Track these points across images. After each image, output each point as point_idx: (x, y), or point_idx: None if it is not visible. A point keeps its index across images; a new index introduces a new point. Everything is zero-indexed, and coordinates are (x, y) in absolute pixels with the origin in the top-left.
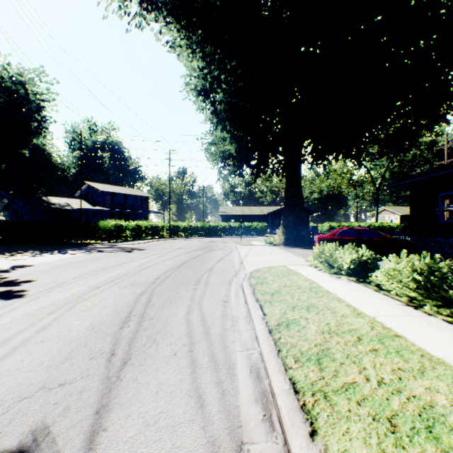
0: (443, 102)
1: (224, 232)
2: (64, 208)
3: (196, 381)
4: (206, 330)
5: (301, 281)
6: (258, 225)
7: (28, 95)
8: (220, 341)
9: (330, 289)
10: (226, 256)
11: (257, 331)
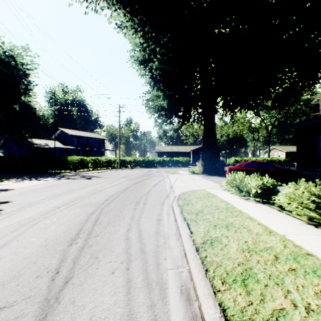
0: (320, 68)
1: (159, 164)
2: (44, 147)
3: (129, 304)
4: (142, 247)
5: (218, 202)
6: (183, 159)
7: (17, 65)
8: (153, 258)
9: (242, 209)
10: (160, 182)
11: (185, 249)
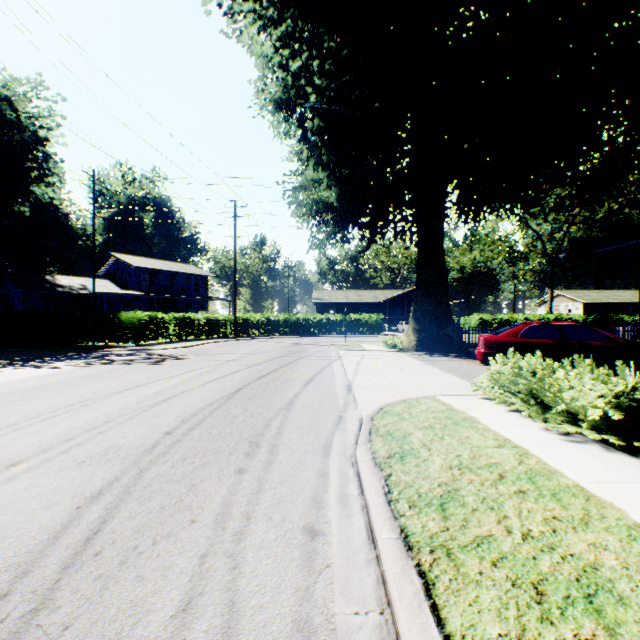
0: None
1: (320, 329)
2: (77, 292)
3: None
4: None
5: (492, 447)
6: (371, 318)
7: (18, 119)
8: None
9: (584, 483)
10: (320, 373)
11: None
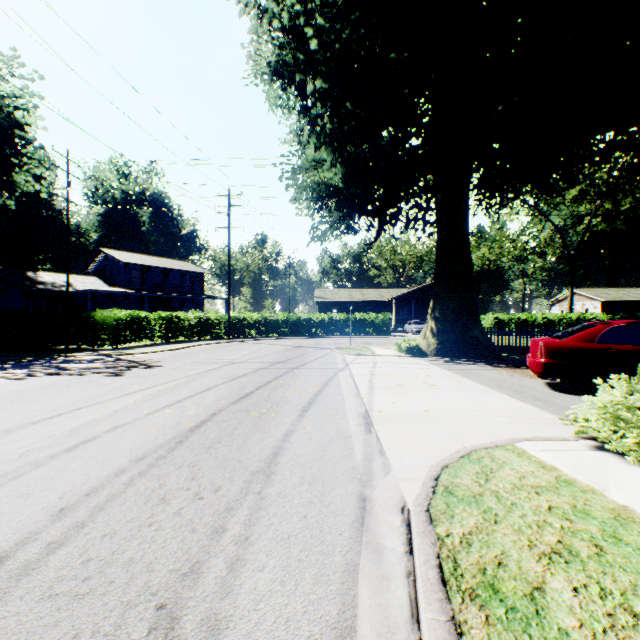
0: None
1: (322, 329)
2: (60, 290)
3: None
4: None
5: None
6: (378, 317)
7: None
8: None
9: None
10: (323, 390)
11: None
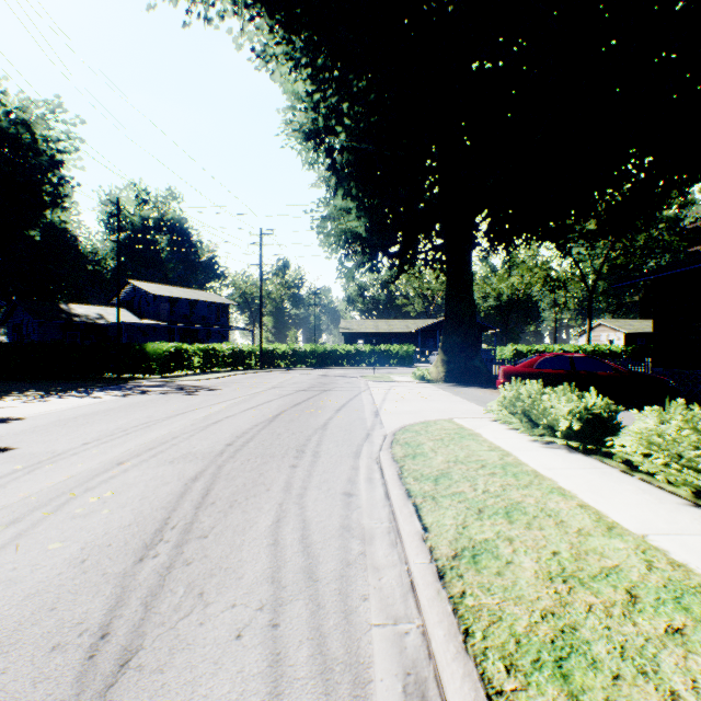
0: None
1: (348, 360)
2: (94, 322)
3: None
4: (309, 567)
5: (483, 451)
6: (402, 349)
7: (36, 143)
8: (337, 596)
9: (540, 469)
10: (350, 401)
11: (413, 571)
